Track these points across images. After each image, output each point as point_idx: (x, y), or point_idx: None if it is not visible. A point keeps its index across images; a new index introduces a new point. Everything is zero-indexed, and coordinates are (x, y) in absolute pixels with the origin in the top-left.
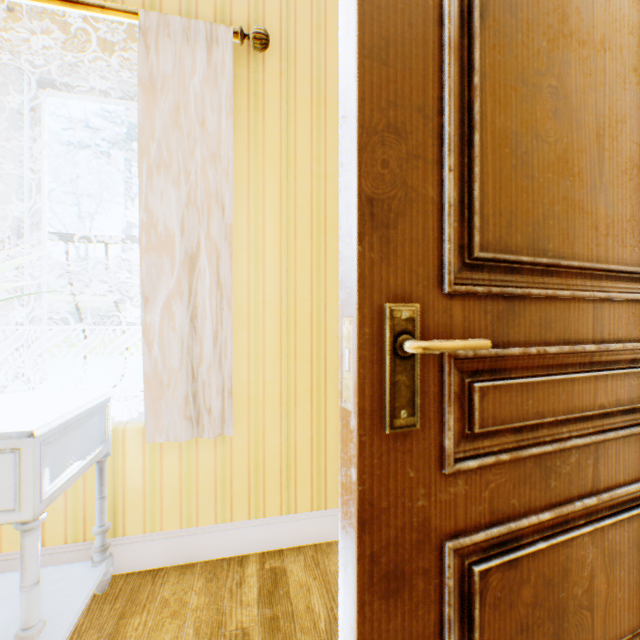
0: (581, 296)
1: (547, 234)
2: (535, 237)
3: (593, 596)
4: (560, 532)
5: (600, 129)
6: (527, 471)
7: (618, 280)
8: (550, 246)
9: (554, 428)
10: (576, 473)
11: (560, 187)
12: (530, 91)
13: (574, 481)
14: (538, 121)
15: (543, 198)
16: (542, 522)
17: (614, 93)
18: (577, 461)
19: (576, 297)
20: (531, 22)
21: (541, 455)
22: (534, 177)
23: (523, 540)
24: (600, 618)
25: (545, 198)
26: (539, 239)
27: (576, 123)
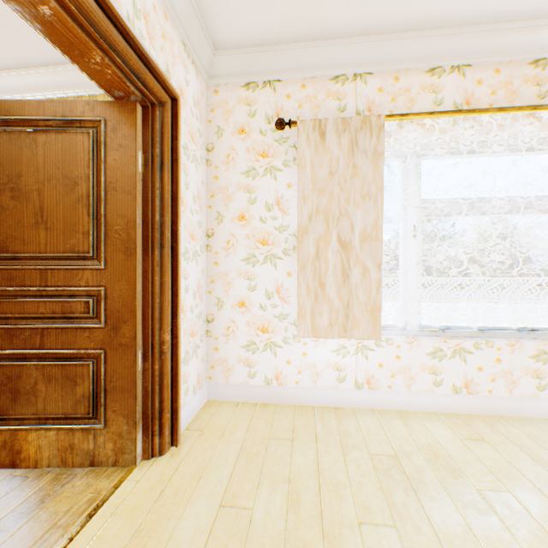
0: (29, 268)
1: (10, 244)
2: (3, 246)
3: (39, 391)
4: (23, 362)
5: (43, 198)
6: (2, 334)
7: (62, 260)
8: (12, 249)
9: (20, 320)
10: (31, 339)
11: (18, 225)
12: (1, 192)
13: (30, 342)
14: (5, 202)
15: (8, 231)
16: (12, 355)
17: (53, 180)
18: (32, 334)
19: (26, 268)
20: (1, 166)
21: (10, 329)
22: (3, 224)
23: (2, 360)
24: (43, 402)
25: (9, 231)
26: (6, 247)
27: (28, 198)
